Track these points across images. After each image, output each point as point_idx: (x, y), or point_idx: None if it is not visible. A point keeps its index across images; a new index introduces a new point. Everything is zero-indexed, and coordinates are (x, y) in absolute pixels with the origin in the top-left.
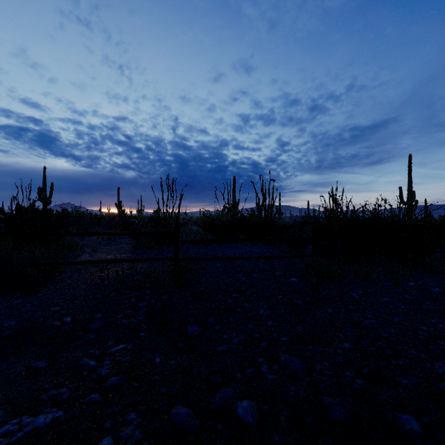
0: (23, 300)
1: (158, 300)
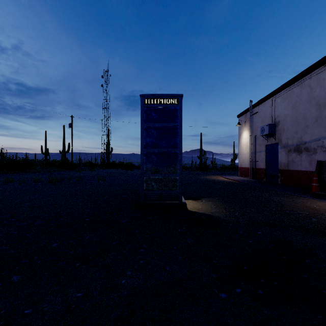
0: None
1: None
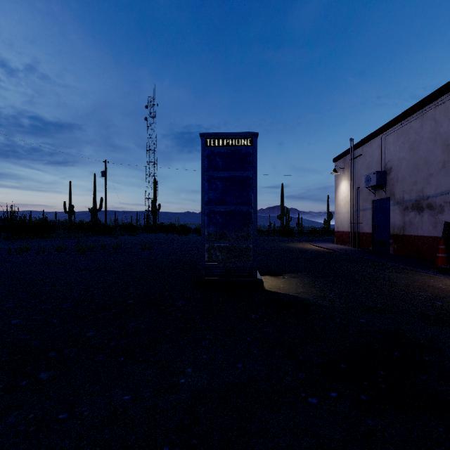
0: None
1: None
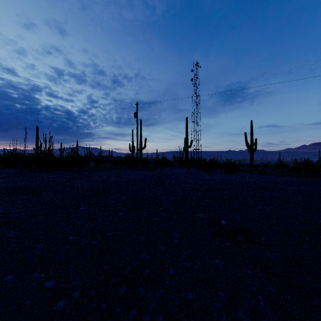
0: None
1: None
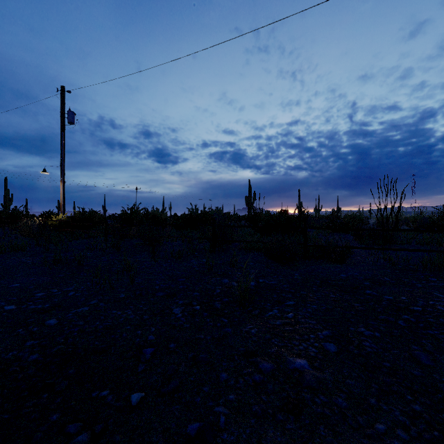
0: (339, 265)
1: (443, 279)
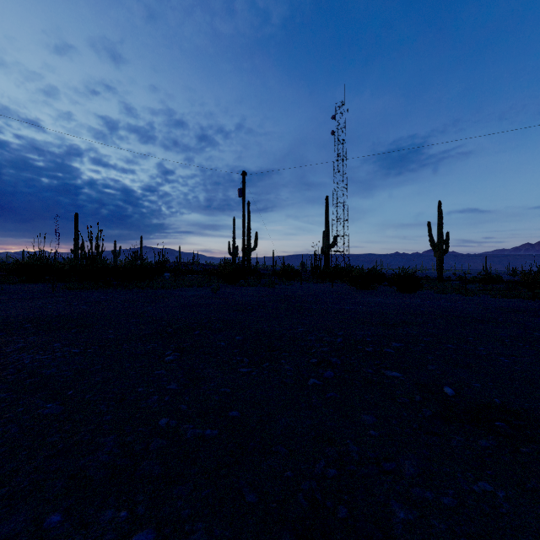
0: None
1: None
